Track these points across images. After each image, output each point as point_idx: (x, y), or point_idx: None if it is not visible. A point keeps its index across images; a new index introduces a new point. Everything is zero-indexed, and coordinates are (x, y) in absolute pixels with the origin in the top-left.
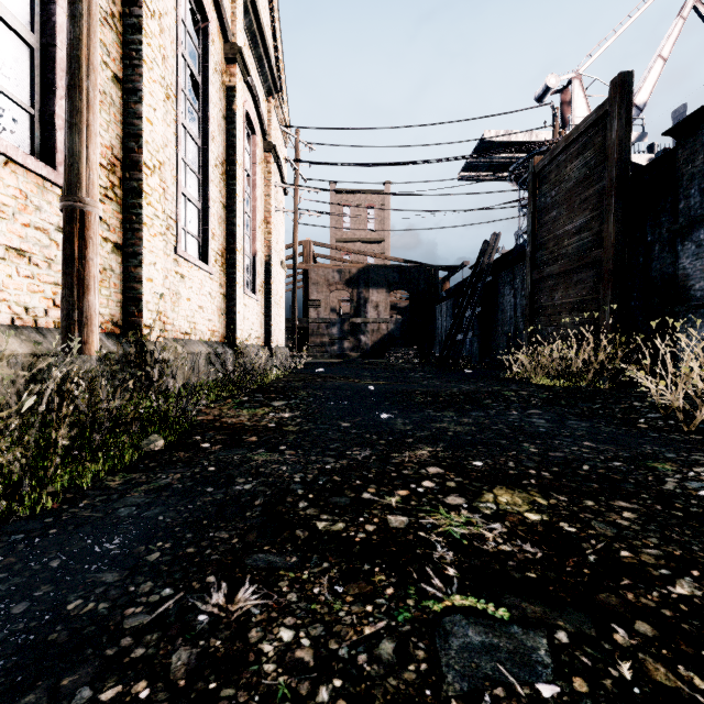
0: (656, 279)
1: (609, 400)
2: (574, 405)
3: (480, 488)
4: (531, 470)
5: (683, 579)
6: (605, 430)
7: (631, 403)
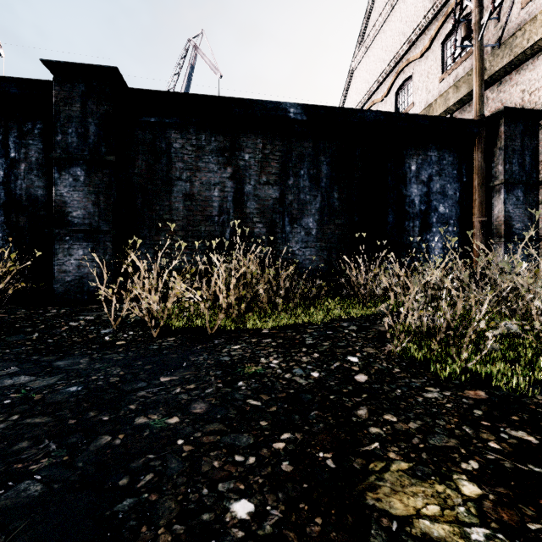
0: (22, 198)
1: (41, 326)
2: (6, 341)
3: (404, 535)
4: (274, 444)
5: (506, 431)
6: (121, 358)
7: (68, 323)
